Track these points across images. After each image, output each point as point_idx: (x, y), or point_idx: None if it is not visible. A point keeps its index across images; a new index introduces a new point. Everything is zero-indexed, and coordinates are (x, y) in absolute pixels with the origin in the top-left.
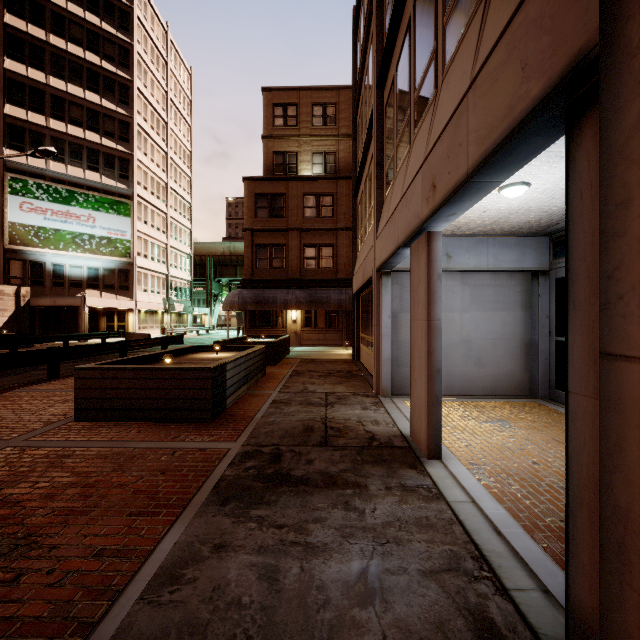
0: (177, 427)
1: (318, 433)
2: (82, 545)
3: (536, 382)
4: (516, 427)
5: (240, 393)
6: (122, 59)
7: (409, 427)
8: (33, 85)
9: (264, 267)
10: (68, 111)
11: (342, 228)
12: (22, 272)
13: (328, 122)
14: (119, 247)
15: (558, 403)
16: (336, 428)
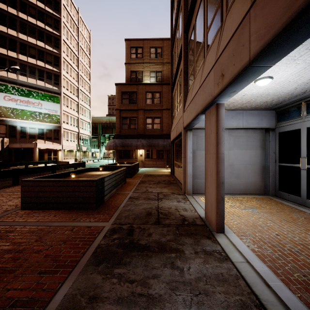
0: (76, 213)
1: (154, 216)
2: (4, 297)
3: (268, 187)
4: (261, 212)
5: (112, 193)
6: (55, 25)
7: (203, 212)
8: (10, 37)
9: (126, 128)
10: (28, 50)
11: (165, 109)
12: (5, 131)
13: (158, 56)
14: (54, 118)
15: (280, 198)
16: (164, 213)
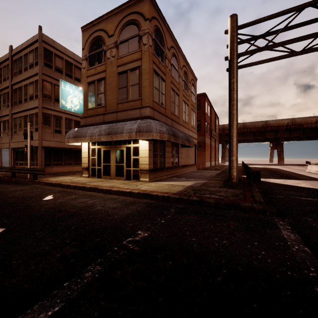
0: None
1: None
2: None
3: None
4: None
5: None
6: None
7: None
8: None
9: None
10: None
11: None
12: None
13: None
14: None
15: None
16: None
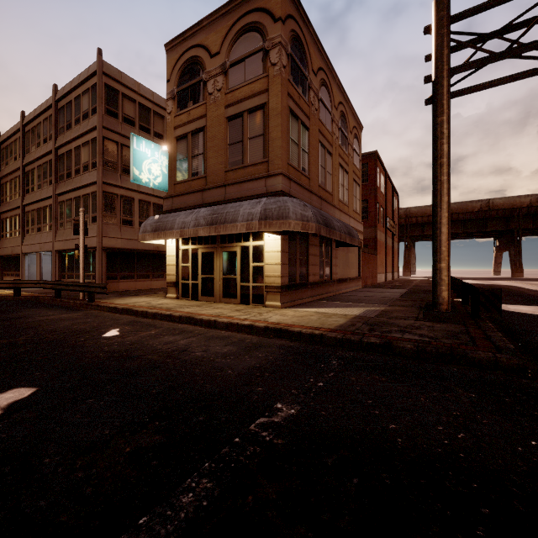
0: None
1: None
2: None
3: None
4: None
5: None
6: None
7: None
8: None
9: None
10: None
11: None
12: None
13: None
14: None
15: None
16: None
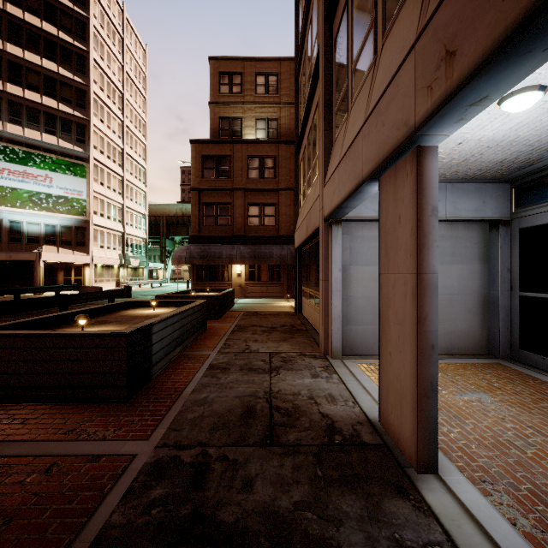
0: (78, 412)
1: (261, 419)
2: None
3: (496, 340)
4: (501, 403)
5: (173, 356)
6: (79, 31)
7: (373, 406)
8: None
9: (210, 224)
10: (25, 77)
11: (283, 188)
12: None
13: (270, 91)
14: (76, 206)
15: (524, 364)
16: (283, 409)
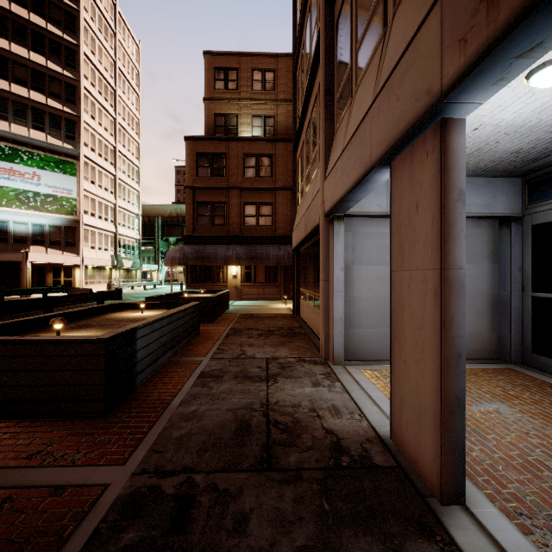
0: (47, 430)
1: (257, 437)
2: None
3: (506, 344)
4: (522, 415)
5: (161, 363)
6: (68, 24)
7: (383, 419)
8: None
9: (205, 224)
10: (12, 70)
11: (280, 187)
12: None
13: (267, 87)
14: (65, 205)
15: (537, 370)
16: (282, 424)
